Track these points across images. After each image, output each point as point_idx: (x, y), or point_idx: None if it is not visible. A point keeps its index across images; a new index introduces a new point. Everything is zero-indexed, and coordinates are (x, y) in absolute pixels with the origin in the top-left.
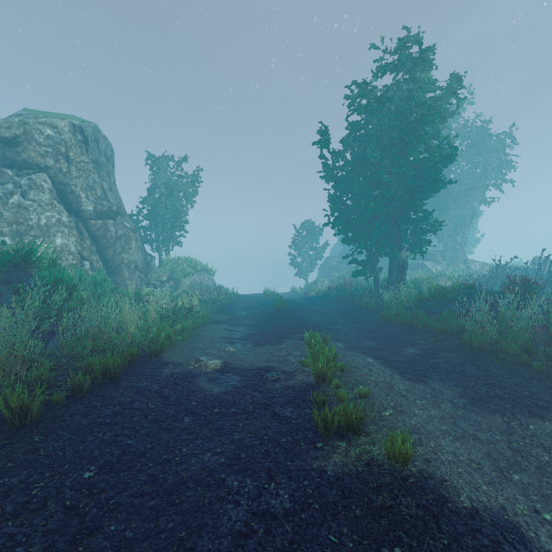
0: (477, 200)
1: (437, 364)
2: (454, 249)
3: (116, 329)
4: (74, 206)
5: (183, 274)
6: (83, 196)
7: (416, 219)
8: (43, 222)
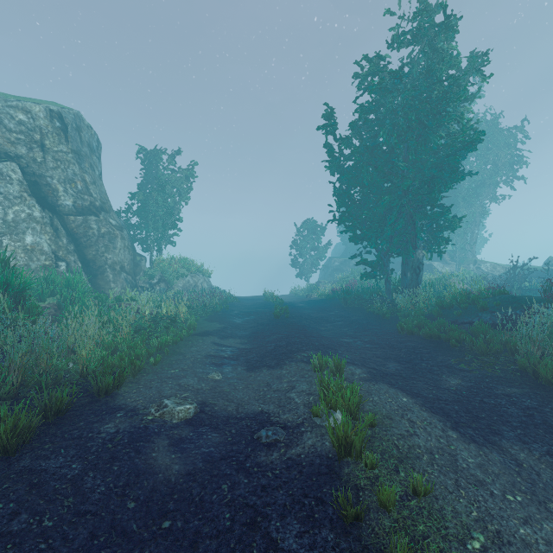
0: (487, 198)
1: (501, 407)
2: (463, 249)
3: (72, 349)
4: (50, 200)
5: (176, 276)
6: (60, 189)
7: (434, 214)
8: (10, 218)
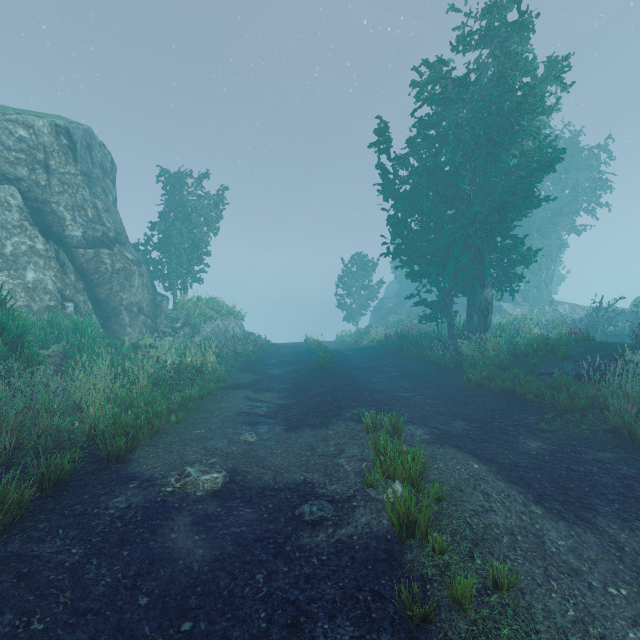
0: (565, 228)
1: (592, 475)
2: (537, 288)
3: (78, 405)
4: (55, 230)
5: (203, 319)
6: (68, 217)
7: (505, 246)
8: (9, 251)
